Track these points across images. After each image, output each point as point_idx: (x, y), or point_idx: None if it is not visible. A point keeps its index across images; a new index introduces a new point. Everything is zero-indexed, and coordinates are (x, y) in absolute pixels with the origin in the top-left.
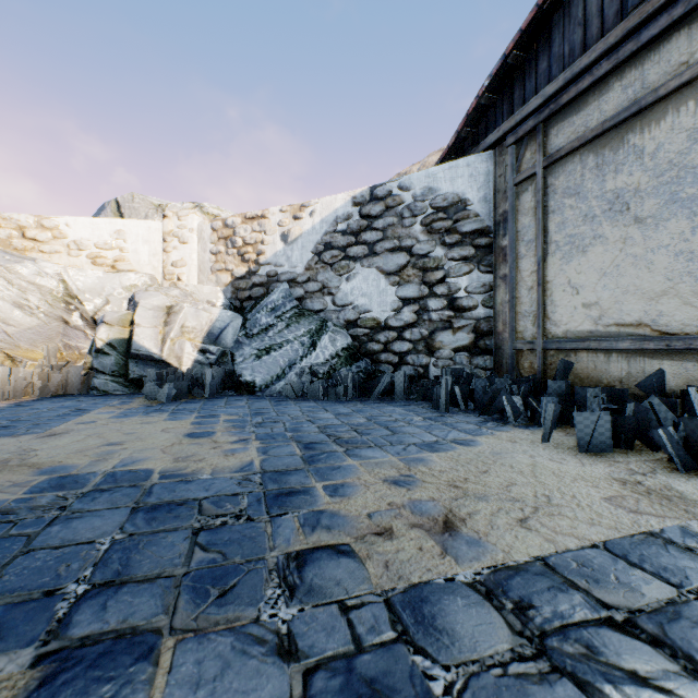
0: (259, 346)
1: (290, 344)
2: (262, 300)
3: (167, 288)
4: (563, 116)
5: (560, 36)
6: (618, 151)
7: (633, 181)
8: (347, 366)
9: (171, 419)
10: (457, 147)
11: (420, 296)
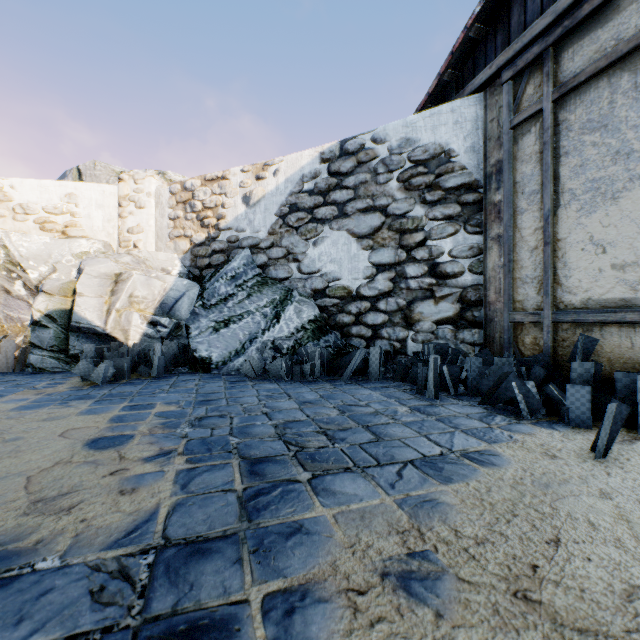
0: (216, 317)
1: (251, 315)
2: (222, 268)
3: (118, 254)
4: (581, 32)
5: None
6: None
7: None
8: (314, 341)
9: (89, 411)
10: (438, 95)
11: (396, 261)
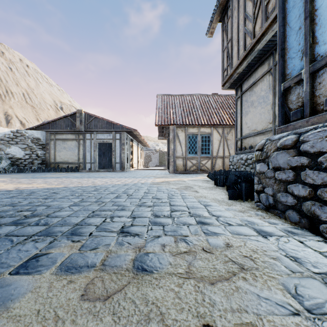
0: None
1: None
2: None
3: None
4: (58, 134)
5: (58, 124)
6: (65, 142)
7: (66, 146)
8: (12, 167)
9: None
10: (37, 127)
11: (30, 153)
